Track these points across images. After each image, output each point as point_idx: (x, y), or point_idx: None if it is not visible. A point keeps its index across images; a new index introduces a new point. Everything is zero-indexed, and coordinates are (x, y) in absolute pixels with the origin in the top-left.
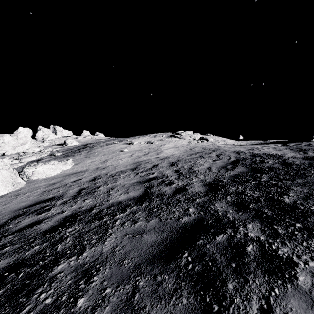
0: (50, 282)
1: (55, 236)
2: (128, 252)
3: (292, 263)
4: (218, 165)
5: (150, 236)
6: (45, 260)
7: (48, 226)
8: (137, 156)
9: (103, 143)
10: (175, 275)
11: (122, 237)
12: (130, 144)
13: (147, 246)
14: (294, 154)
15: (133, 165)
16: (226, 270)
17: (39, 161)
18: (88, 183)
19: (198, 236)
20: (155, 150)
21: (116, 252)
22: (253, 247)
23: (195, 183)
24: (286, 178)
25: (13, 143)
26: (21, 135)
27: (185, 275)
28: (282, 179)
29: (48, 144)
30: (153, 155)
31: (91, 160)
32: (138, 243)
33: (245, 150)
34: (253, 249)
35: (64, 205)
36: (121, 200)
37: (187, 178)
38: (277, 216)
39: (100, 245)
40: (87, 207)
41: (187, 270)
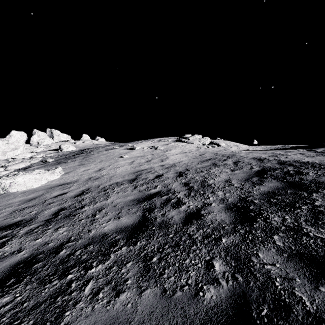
0: None
1: None
2: None
3: None
4: (239, 176)
5: None
6: None
7: None
8: (138, 163)
9: (102, 148)
10: None
11: None
12: (131, 149)
13: None
14: None
15: (132, 175)
16: None
17: (27, 169)
18: (72, 199)
19: None
20: (160, 156)
21: None
22: None
23: (213, 205)
24: None
25: (3, 148)
26: (12, 139)
27: None
28: None
29: (43, 150)
30: (157, 162)
31: (84, 168)
32: None
33: (268, 156)
34: None
35: (26, 236)
36: (108, 231)
37: (200, 195)
38: None
39: None
40: (56, 242)
41: None
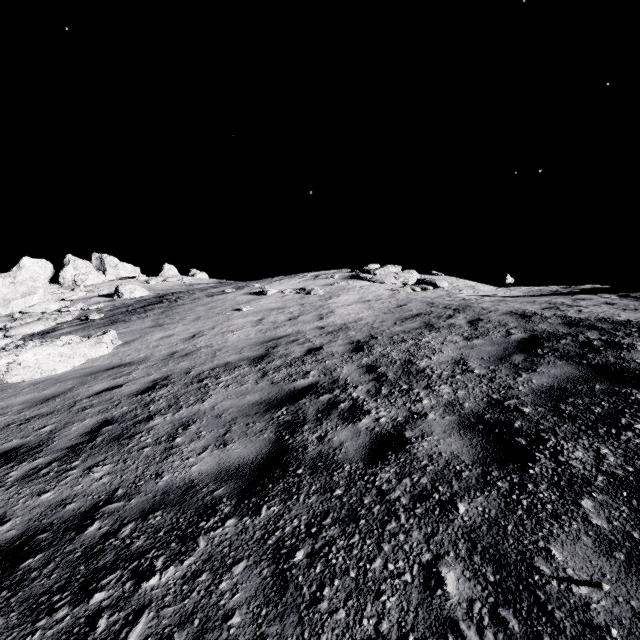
0: None
1: None
2: None
3: None
4: (483, 351)
5: None
6: None
7: None
8: (273, 323)
9: (202, 291)
10: None
11: None
12: (259, 294)
13: None
14: None
15: (258, 348)
16: None
17: (48, 334)
18: (130, 400)
19: None
20: (316, 308)
21: None
22: None
23: (430, 416)
24: None
25: (4, 291)
26: (23, 275)
27: None
28: None
29: (84, 295)
30: (310, 320)
31: (162, 333)
32: None
33: (540, 309)
34: None
35: (23, 486)
36: (199, 477)
37: (402, 394)
38: None
39: None
40: (84, 502)
41: None
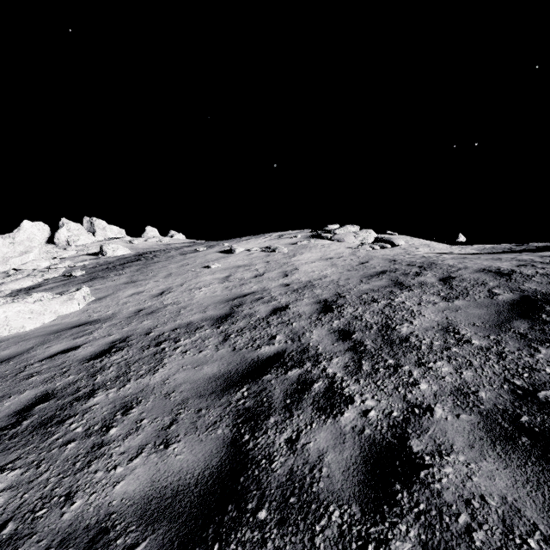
0: None
1: None
2: None
3: None
4: (472, 315)
5: None
6: None
7: None
8: (239, 279)
9: (177, 250)
10: None
11: None
12: (228, 253)
13: None
14: None
15: (223, 306)
16: None
17: (33, 290)
18: (79, 367)
19: None
20: (281, 265)
21: None
22: None
23: (438, 412)
24: None
25: (4, 250)
26: (21, 236)
27: None
28: None
29: (74, 254)
30: (275, 277)
31: (133, 289)
32: None
33: (515, 267)
34: None
35: None
36: (119, 508)
37: (390, 373)
38: None
39: None
40: None
41: None
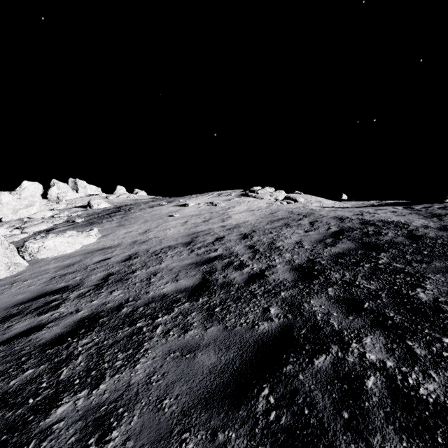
0: (40, 439)
1: (61, 352)
2: (172, 385)
3: (446, 414)
4: (312, 237)
5: (209, 355)
6: (38, 396)
7: (52, 335)
8: (193, 223)
9: (145, 204)
10: (248, 433)
11: (165, 356)
12: (183, 206)
13: (203, 374)
14: (424, 221)
15: (187, 238)
16: (334, 425)
17: (50, 231)
18: (119, 264)
19: (285, 357)
20: (220, 215)
21: (152, 384)
22: (377, 379)
23: (278, 266)
24: (418, 260)
25: (13, 204)
26: (26, 193)
27: (264, 433)
28: (411, 261)
29: (65, 207)
30: (216, 222)
31: (125, 230)
32: (189, 367)
33: (351, 215)
34: (376, 385)
35: (80, 299)
36: (167, 292)
37: (266, 258)
38: (410, 324)
39: (128, 370)
40: (115, 303)
41: (268, 421)
